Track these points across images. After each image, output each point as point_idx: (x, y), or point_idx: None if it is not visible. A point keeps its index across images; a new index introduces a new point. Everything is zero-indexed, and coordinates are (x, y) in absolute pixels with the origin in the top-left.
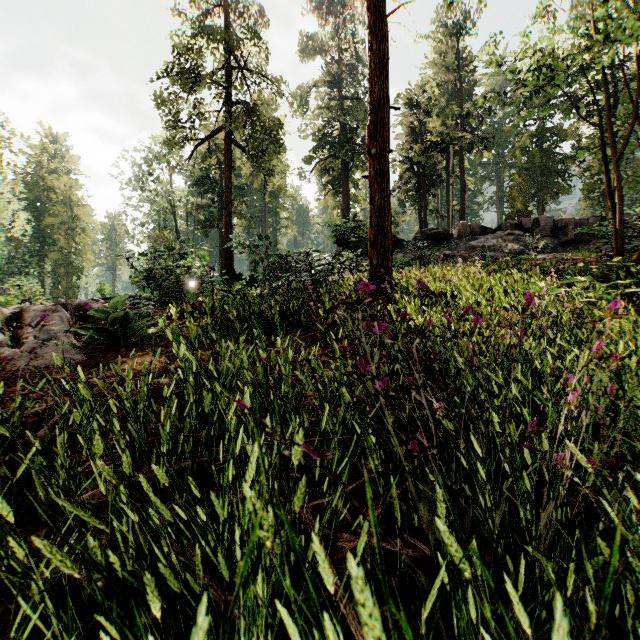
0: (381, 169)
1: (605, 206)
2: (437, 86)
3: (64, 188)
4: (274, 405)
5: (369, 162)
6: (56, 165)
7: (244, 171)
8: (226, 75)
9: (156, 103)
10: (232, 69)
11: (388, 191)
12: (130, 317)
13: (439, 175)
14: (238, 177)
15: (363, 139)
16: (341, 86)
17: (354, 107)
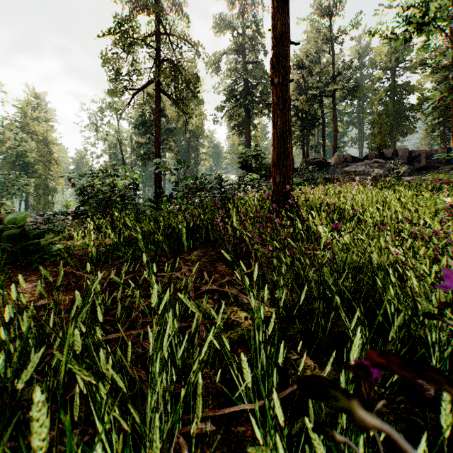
0: (283, 96)
1: (443, 142)
2: (316, 53)
3: (42, 131)
4: (125, 449)
5: (272, 90)
6: (37, 114)
7: (170, 114)
8: (156, 39)
9: (102, 61)
10: (161, 35)
11: (289, 116)
12: (32, 233)
13: (318, 119)
14: (169, 123)
15: (261, 93)
16: (244, 54)
17: (254, 68)
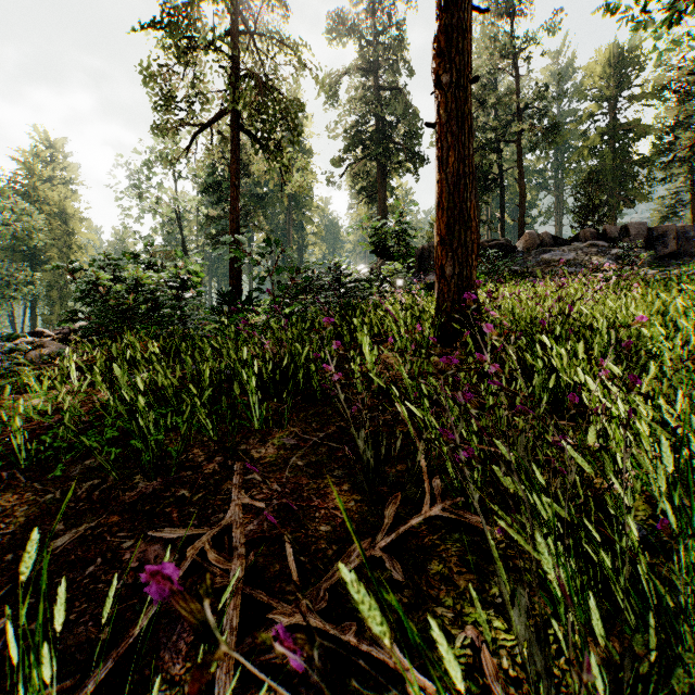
0: (459, 109)
1: (694, 214)
2: (491, 73)
3: (58, 199)
4: None
5: (437, 99)
6: (50, 173)
7: (257, 167)
8: (232, 42)
9: (143, 78)
10: (240, 35)
11: (470, 148)
12: None
13: (494, 179)
14: (257, 185)
15: (403, 136)
16: (377, 74)
17: (393, 96)
